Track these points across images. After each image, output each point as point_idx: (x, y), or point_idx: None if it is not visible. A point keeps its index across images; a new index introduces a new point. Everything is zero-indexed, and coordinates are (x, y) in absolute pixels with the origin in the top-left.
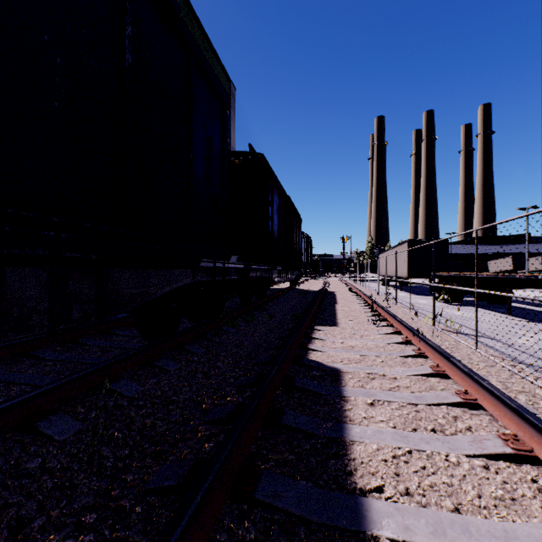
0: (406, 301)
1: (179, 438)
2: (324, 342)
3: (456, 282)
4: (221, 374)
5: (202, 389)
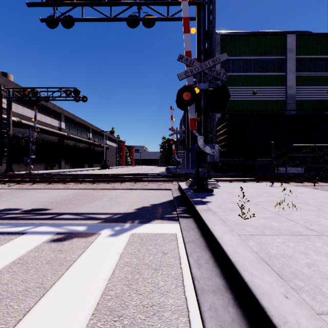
0: None
1: None
2: None
3: None
4: None
5: None
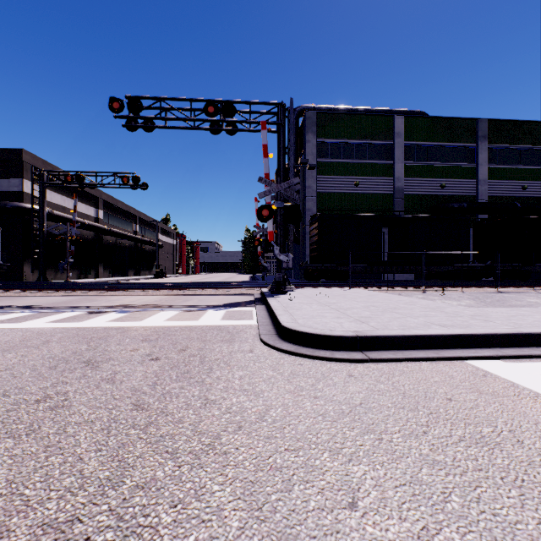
0: None
1: None
2: None
3: None
4: None
5: None
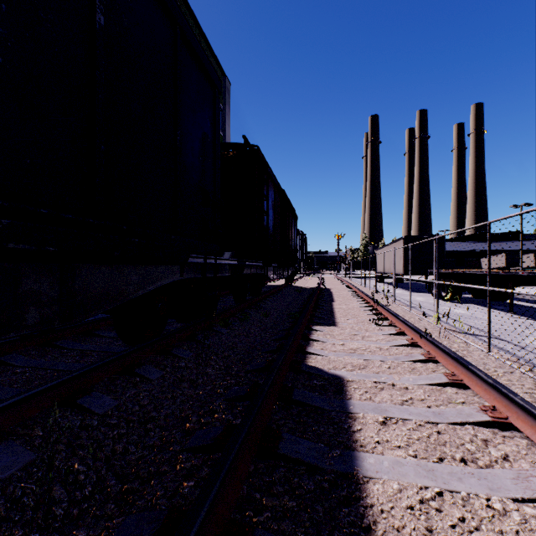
0: (403, 298)
1: (153, 471)
2: (324, 344)
3: (453, 279)
4: (210, 383)
5: (187, 403)
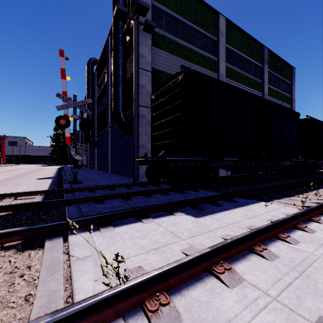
0: None
1: None
2: None
3: None
4: None
5: None
